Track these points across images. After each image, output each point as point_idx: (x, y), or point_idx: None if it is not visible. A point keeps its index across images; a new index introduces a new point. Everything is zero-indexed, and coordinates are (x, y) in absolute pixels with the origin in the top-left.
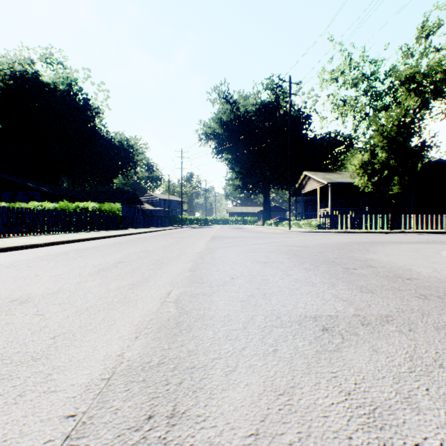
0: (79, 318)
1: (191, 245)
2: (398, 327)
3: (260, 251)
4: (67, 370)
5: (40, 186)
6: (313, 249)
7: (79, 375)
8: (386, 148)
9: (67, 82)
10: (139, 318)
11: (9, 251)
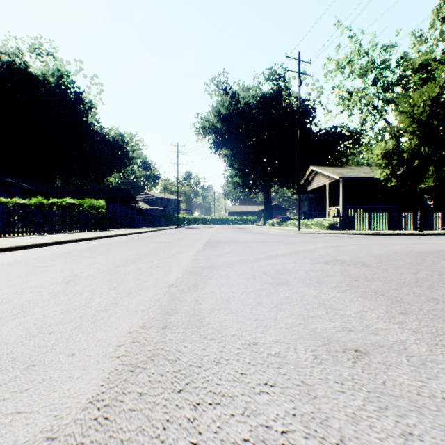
0: None
1: (169, 260)
2: None
3: (296, 281)
4: None
5: (22, 182)
6: (386, 271)
7: None
8: (417, 132)
9: (58, 75)
10: None
11: None
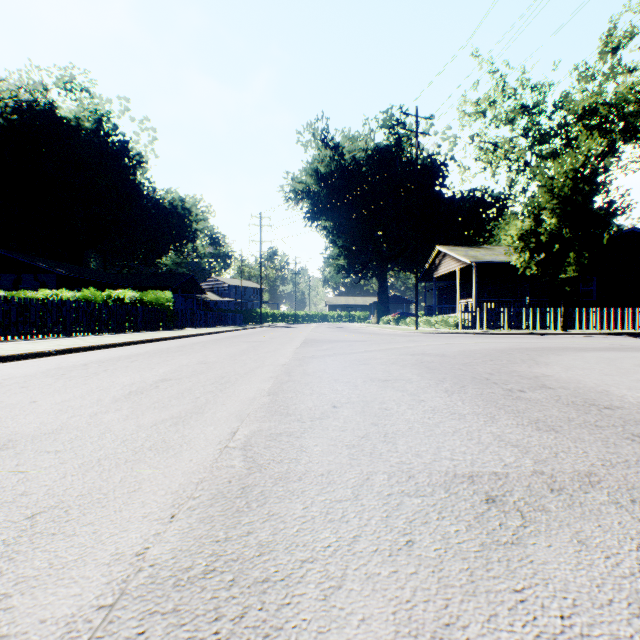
0: (82, 479)
1: (272, 353)
2: (613, 496)
3: (376, 363)
4: (40, 587)
5: (56, 267)
6: (454, 359)
7: (59, 599)
8: (557, 211)
9: (95, 117)
10: (181, 478)
11: (1, 363)
